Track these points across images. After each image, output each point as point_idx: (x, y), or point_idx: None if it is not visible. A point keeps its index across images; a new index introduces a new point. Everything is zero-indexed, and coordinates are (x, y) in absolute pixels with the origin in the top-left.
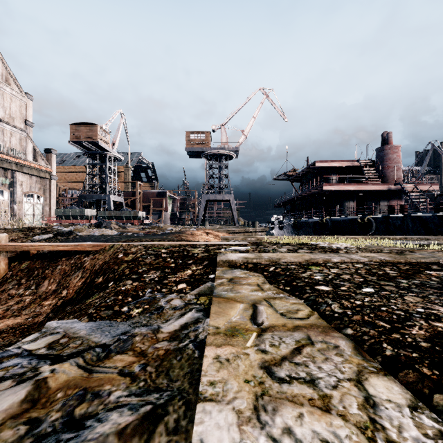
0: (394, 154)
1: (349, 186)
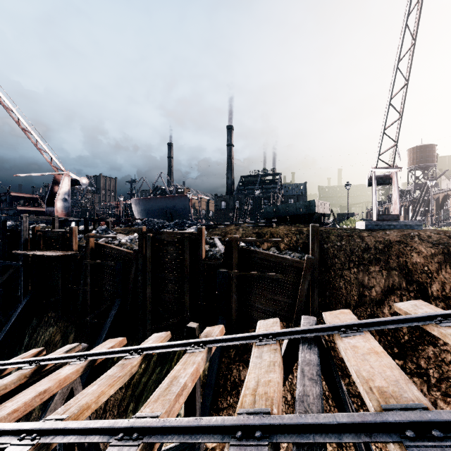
0: None
1: (31, 208)
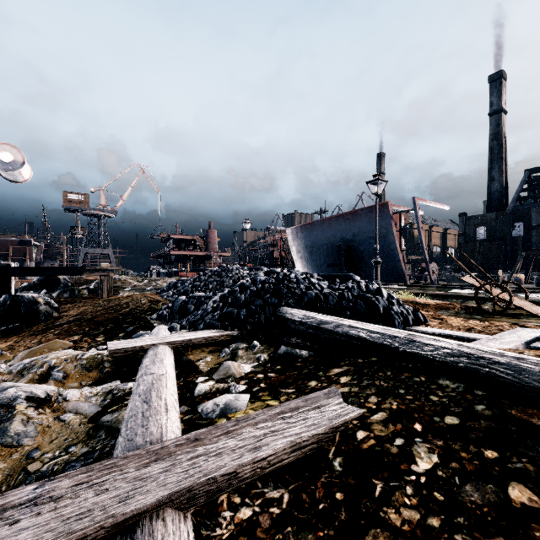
0: (213, 235)
1: (186, 252)
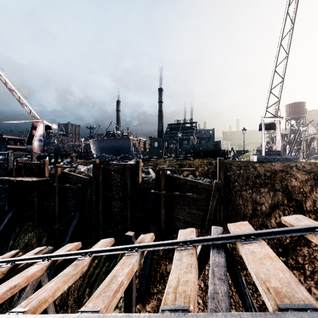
0: None
1: (18, 146)
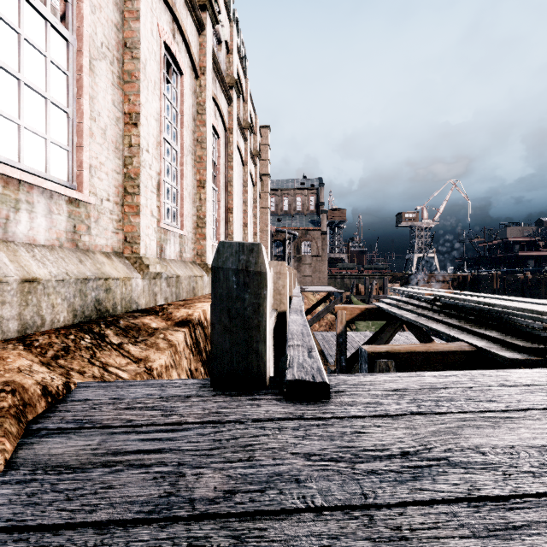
0: None
1: (533, 253)
